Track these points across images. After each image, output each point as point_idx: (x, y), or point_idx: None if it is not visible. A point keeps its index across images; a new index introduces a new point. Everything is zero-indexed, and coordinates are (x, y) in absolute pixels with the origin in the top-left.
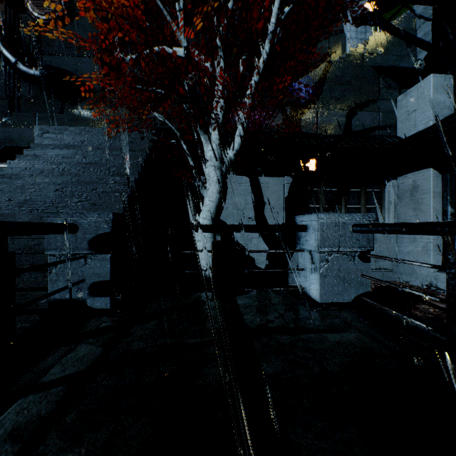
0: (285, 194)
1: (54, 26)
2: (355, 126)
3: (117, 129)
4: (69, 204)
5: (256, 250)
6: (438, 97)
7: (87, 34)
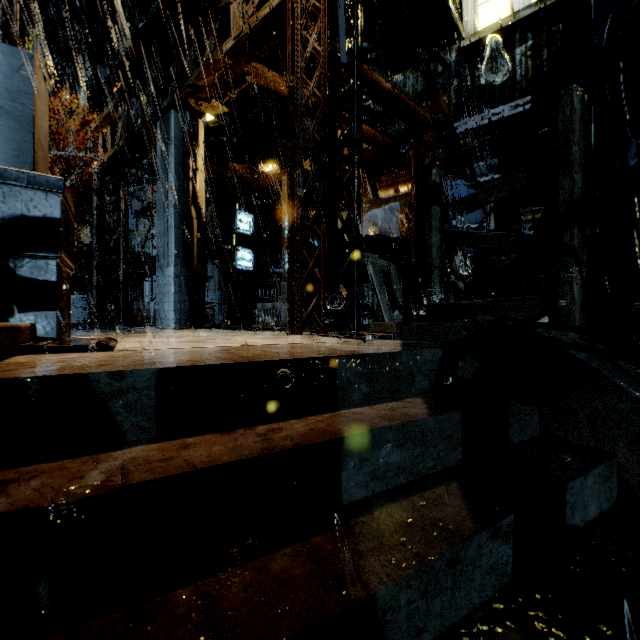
0: None
1: None
2: None
3: None
4: None
5: None
6: None
7: None
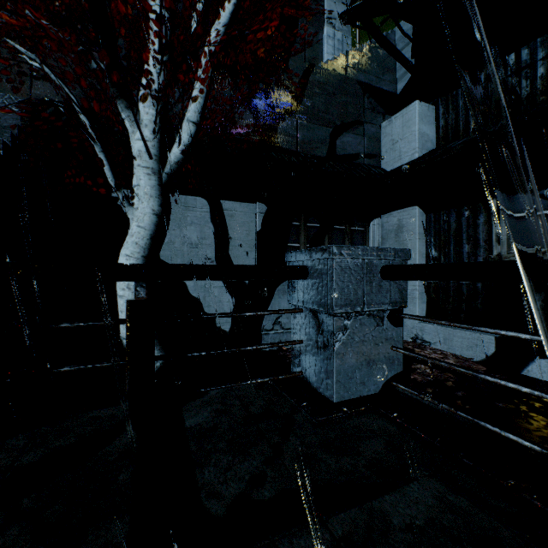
0: (257, 227)
1: None
2: (339, 149)
3: None
4: None
5: (221, 313)
6: (423, 128)
7: None
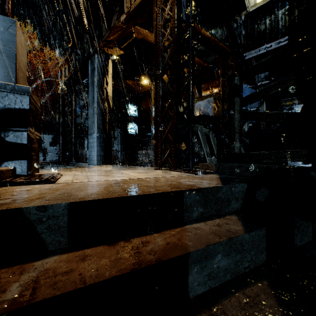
0: (50, 140)
1: None
2: None
3: None
4: None
5: None
6: None
7: None
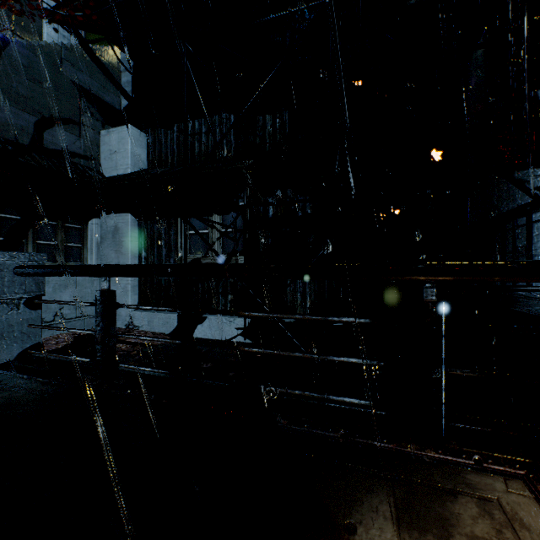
0: None
1: None
2: (49, 142)
3: None
4: None
5: None
6: (136, 149)
7: None
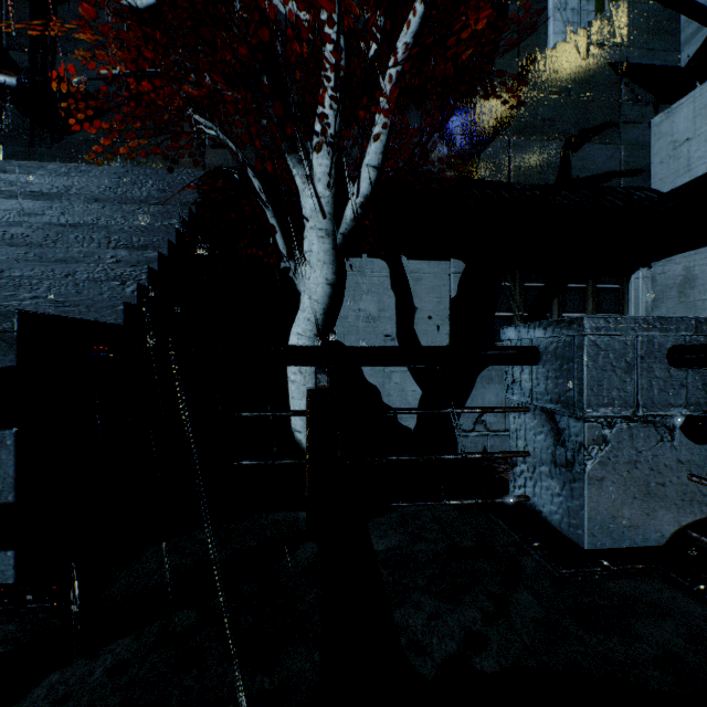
0: (452, 292)
1: (45, 3)
2: (577, 170)
3: (139, 168)
4: (5, 302)
5: (415, 408)
6: None
7: (103, 18)
